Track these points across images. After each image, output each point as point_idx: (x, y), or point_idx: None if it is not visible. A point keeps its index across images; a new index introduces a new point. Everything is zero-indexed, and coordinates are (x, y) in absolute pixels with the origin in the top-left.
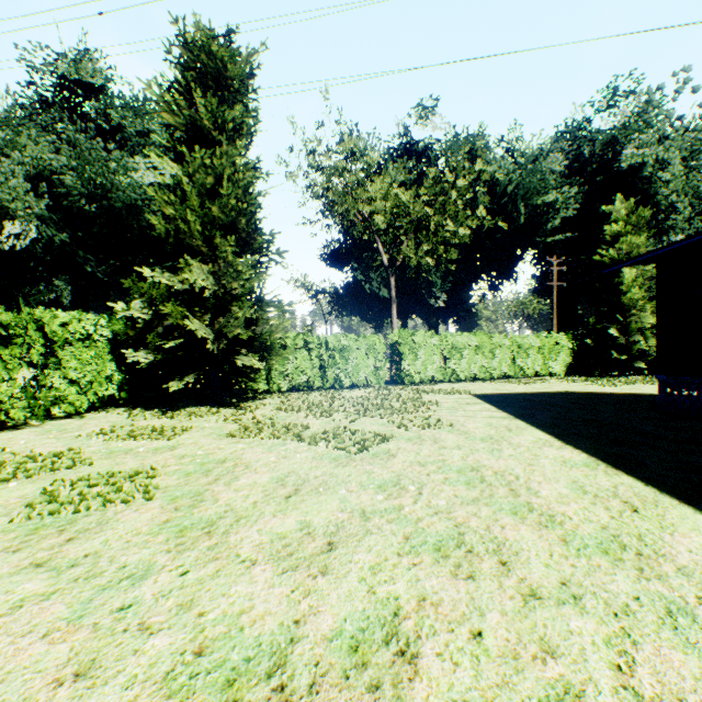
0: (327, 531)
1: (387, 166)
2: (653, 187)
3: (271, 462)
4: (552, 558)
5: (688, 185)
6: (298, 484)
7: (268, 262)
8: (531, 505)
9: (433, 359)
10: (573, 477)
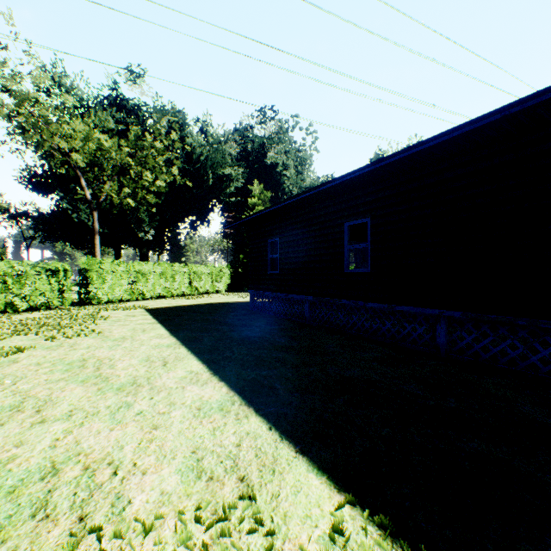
0: None
1: (97, 110)
2: (283, 179)
3: None
4: (80, 400)
5: (297, 182)
6: None
7: None
8: (102, 374)
9: (122, 282)
10: (151, 354)
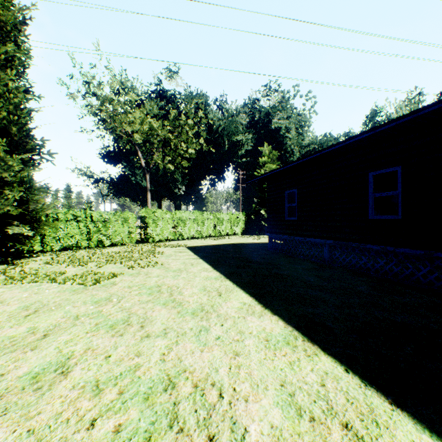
0: (47, 329)
1: (147, 102)
2: (285, 140)
3: (24, 297)
4: (167, 320)
5: (298, 142)
6: (39, 307)
7: (40, 159)
8: (175, 299)
9: (168, 226)
10: (205, 284)
